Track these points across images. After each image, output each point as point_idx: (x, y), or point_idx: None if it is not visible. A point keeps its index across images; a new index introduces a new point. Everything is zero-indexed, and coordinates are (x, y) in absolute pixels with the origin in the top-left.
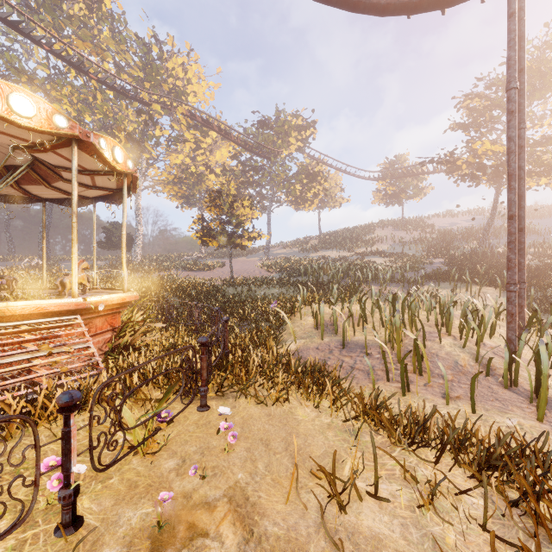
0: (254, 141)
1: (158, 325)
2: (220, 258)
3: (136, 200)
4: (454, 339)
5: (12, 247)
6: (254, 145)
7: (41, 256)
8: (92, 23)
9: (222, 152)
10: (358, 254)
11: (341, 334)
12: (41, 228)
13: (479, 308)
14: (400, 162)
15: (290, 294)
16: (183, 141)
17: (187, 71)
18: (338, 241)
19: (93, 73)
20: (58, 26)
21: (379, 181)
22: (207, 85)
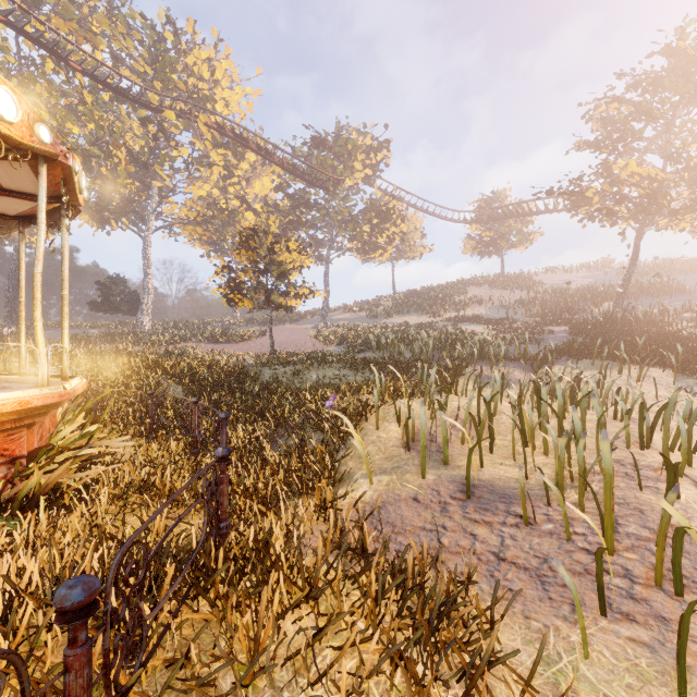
0: (306, 163)
1: (119, 443)
2: (260, 325)
3: (144, 245)
4: (696, 485)
5: None
6: (305, 171)
7: (9, 322)
8: None
9: (263, 182)
10: (447, 319)
11: (454, 461)
12: (9, 282)
13: (645, 400)
14: (499, 200)
15: (356, 378)
16: (208, 165)
17: (215, 70)
18: (419, 303)
19: (76, 61)
20: None
21: (473, 224)
22: (243, 92)
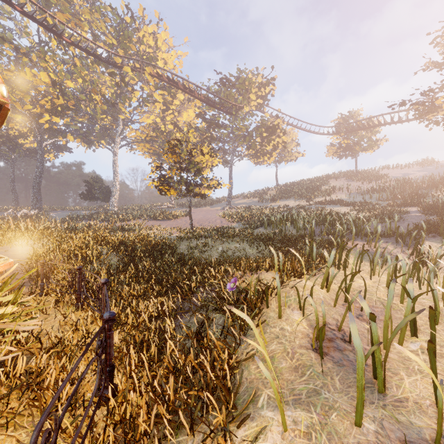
0: (216, 95)
1: (23, 328)
2: (187, 207)
3: (114, 157)
4: None
5: (16, 199)
6: (216, 102)
7: (34, 207)
8: (75, 1)
9: (188, 113)
10: (317, 203)
11: (390, 388)
12: (34, 182)
13: None
14: (354, 117)
15: (253, 250)
16: (153, 102)
17: (157, 40)
18: (295, 192)
19: (67, 37)
20: (44, 3)
21: (334, 135)
22: (176, 54)
